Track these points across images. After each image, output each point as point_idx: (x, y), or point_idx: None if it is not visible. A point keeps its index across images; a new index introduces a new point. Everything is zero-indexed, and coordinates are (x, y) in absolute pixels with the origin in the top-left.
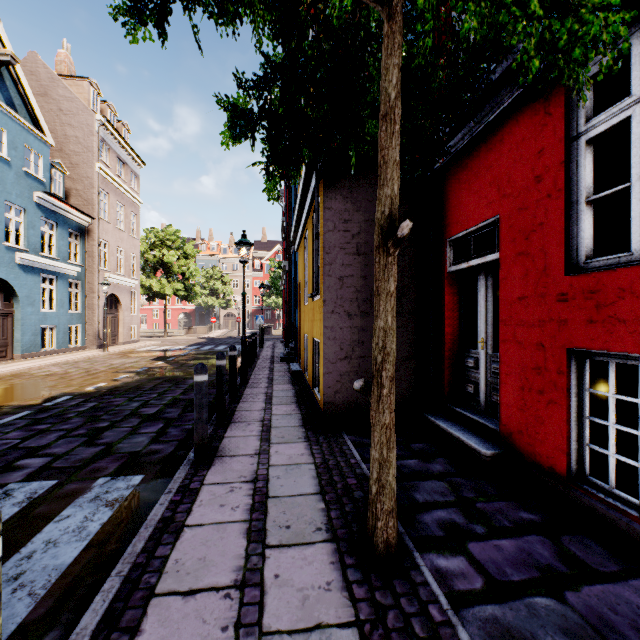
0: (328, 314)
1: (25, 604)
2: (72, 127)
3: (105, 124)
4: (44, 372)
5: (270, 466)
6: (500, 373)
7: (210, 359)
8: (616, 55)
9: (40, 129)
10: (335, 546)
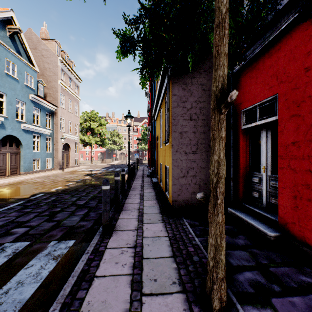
0: (174, 152)
1: None
2: (47, 63)
3: (63, 61)
4: (33, 181)
5: (143, 237)
6: (278, 187)
7: (112, 175)
8: None
9: (32, 64)
10: (185, 296)
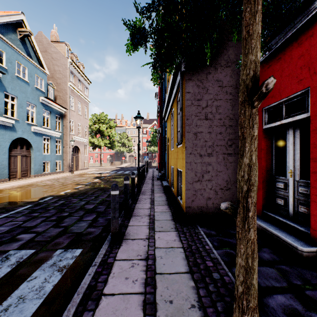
0: (188, 155)
1: None
2: (57, 66)
3: (72, 64)
4: (43, 184)
5: (155, 248)
6: (310, 194)
7: (121, 178)
8: None
9: (42, 67)
10: None
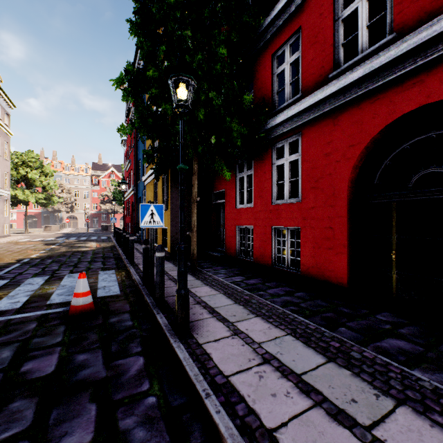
0: (172, 217)
1: (115, 282)
2: None
3: None
4: None
5: None
6: (225, 234)
7: (86, 243)
8: (243, 162)
9: None
10: None
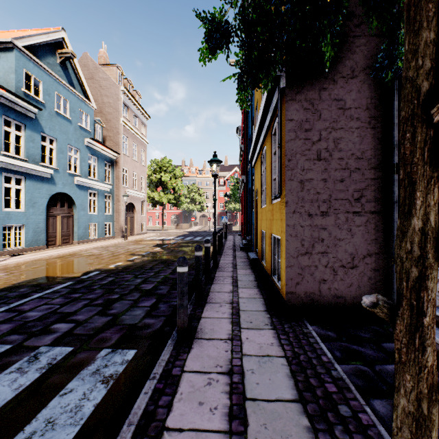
0: (290, 214)
1: None
2: (107, 97)
3: (126, 93)
4: (88, 253)
5: (243, 355)
6: None
7: (190, 247)
8: None
9: (88, 99)
10: None
